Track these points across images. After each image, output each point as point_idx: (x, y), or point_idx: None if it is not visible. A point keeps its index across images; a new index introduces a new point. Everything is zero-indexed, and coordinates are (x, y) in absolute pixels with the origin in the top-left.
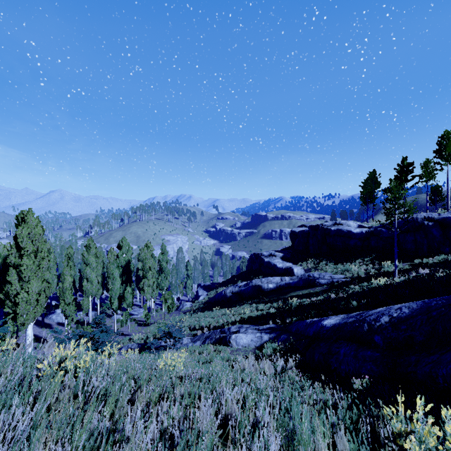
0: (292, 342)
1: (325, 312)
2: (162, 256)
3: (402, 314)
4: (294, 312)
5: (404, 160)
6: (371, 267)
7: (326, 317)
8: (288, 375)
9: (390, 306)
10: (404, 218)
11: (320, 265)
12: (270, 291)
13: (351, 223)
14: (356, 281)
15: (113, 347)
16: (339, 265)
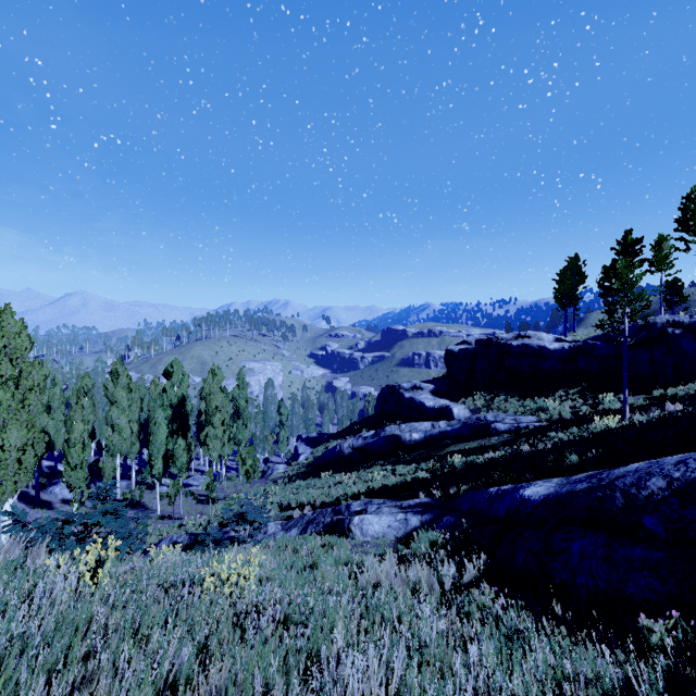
0: (465, 530)
1: (521, 475)
2: (239, 391)
3: (691, 473)
4: (463, 476)
5: (628, 234)
6: (582, 403)
7: (526, 483)
8: (466, 595)
9: (643, 461)
10: (632, 323)
11: (496, 402)
12: (415, 444)
13: (544, 334)
14: (558, 426)
15: (108, 546)
16: (527, 401)
